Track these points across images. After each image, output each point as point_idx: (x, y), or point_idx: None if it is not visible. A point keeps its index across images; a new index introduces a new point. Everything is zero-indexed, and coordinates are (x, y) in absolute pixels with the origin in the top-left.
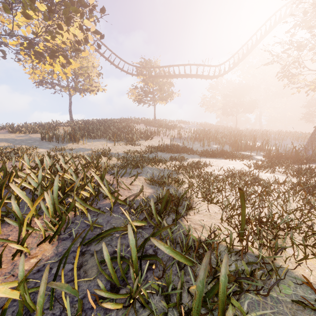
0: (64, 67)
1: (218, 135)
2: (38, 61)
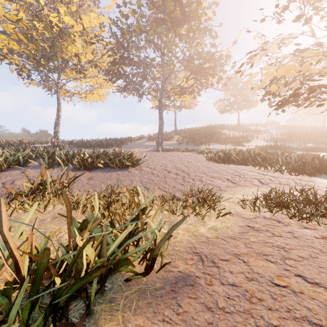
0: (195, 98)
1: (311, 136)
2: (180, 97)
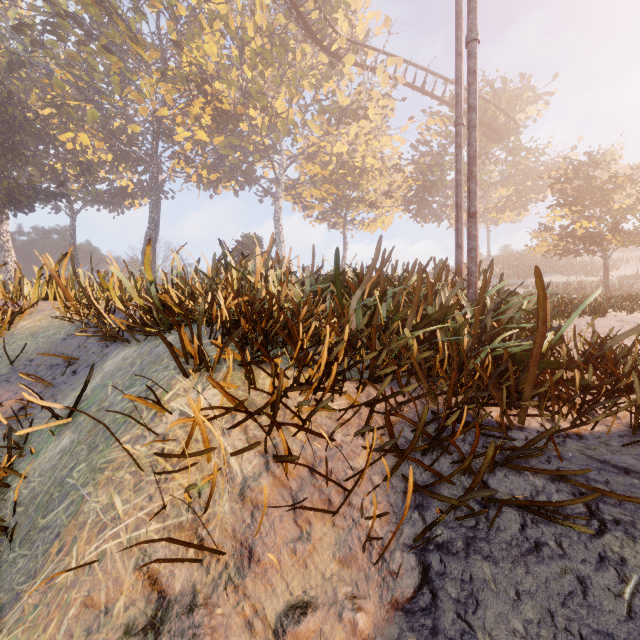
0: (520, 215)
1: None
2: (496, 215)
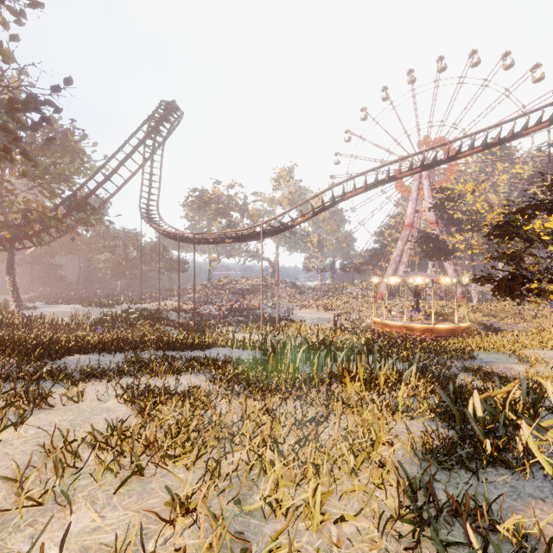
0: None
1: None
2: None
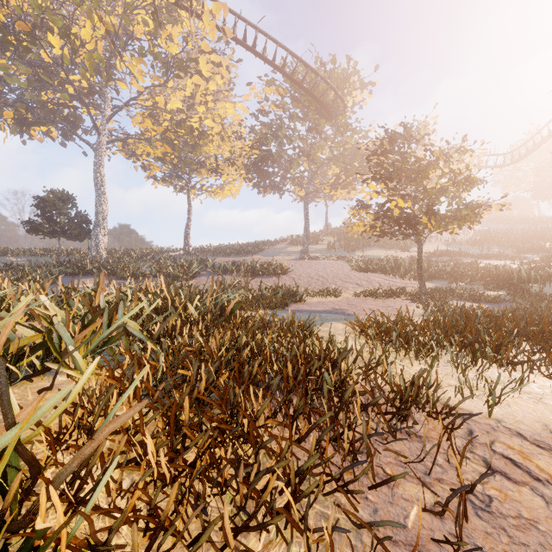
0: (349, 193)
1: (505, 238)
2: (330, 192)
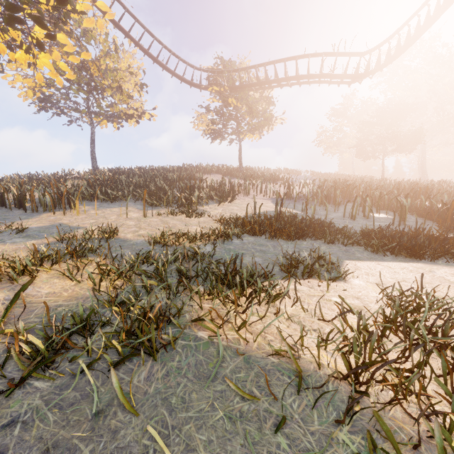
0: (44, 48)
1: (376, 191)
2: None
